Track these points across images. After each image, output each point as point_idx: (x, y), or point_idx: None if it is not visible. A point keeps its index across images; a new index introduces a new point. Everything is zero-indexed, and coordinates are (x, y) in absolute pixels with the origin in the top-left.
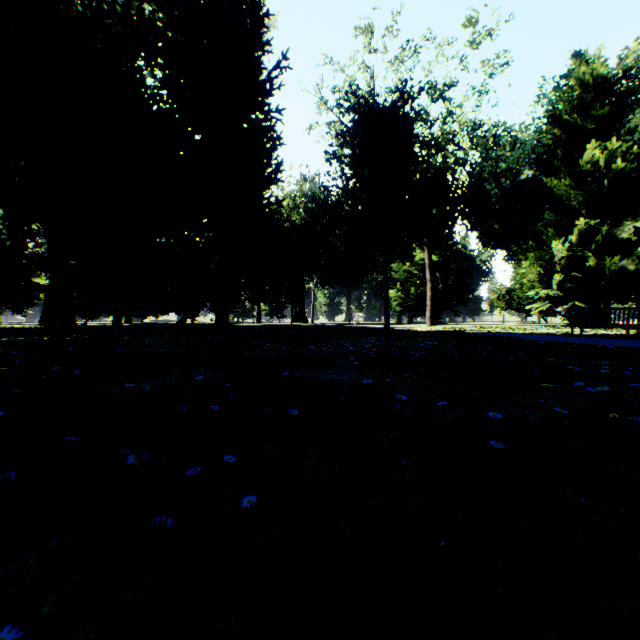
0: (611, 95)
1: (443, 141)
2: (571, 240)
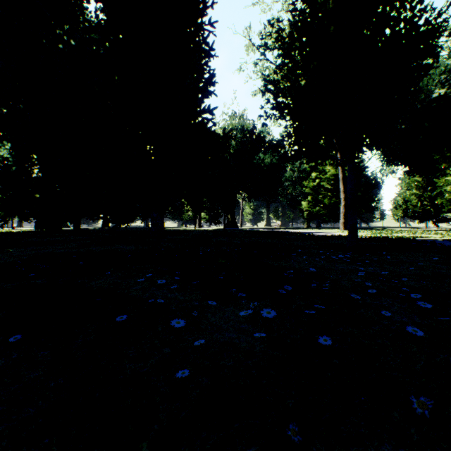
0: None
1: None
2: None
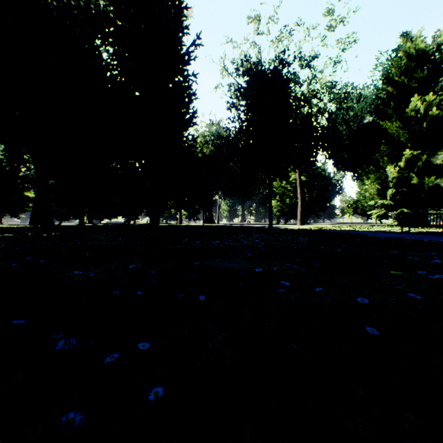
0: (428, 63)
1: (309, 96)
2: (400, 165)
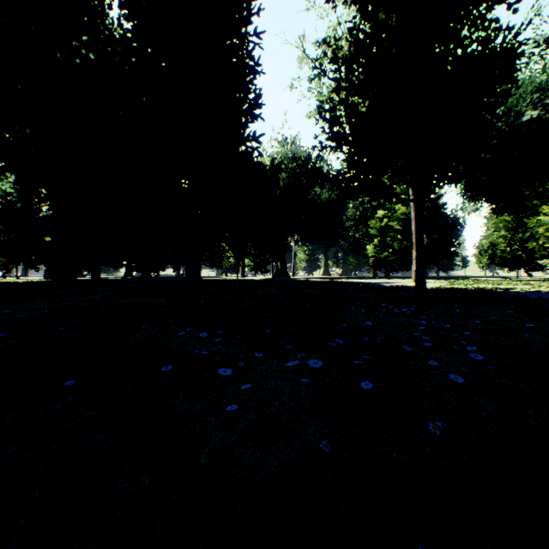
0: None
1: None
2: None
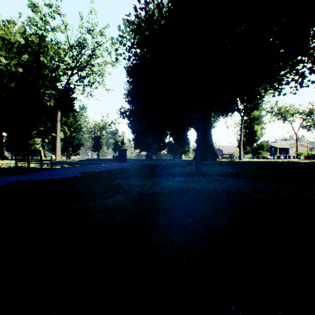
0: None
1: None
2: None
